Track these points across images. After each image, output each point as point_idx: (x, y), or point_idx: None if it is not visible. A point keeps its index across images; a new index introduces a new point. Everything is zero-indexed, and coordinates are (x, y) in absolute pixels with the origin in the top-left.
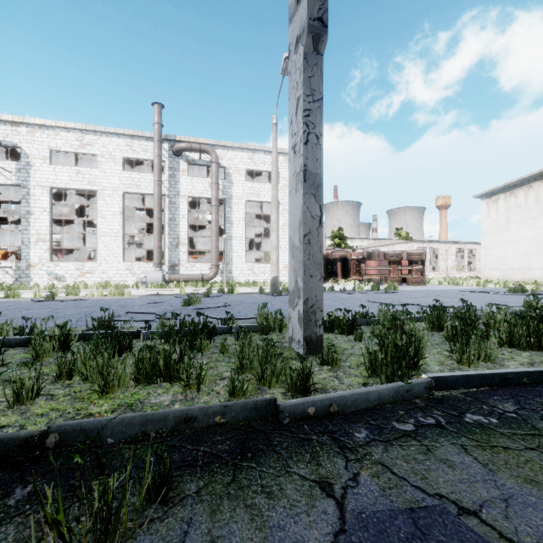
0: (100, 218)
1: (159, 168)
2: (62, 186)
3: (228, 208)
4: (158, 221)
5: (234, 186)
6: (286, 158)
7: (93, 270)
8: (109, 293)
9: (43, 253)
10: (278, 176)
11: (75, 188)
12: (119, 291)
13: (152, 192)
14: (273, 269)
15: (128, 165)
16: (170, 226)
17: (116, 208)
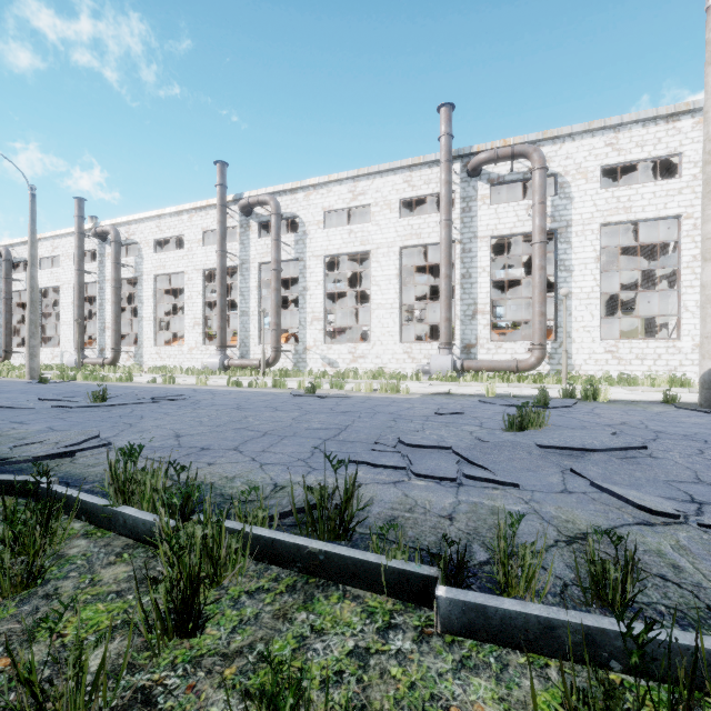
0: (373, 286)
1: (446, 201)
2: (334, 252)
3: (563, 244)
4: (445, 280)
5: (575, 203)
6: (699, 119)
7: (366, 353)
8: (379, 387)
9: (317, 334)
10: (678, 163)
11: (348, 252)
12: (392, 385)
13: (437, 240)
14: (710, 350)
15: (406, 214)
16: (463, 286)
17: (392, 270)
